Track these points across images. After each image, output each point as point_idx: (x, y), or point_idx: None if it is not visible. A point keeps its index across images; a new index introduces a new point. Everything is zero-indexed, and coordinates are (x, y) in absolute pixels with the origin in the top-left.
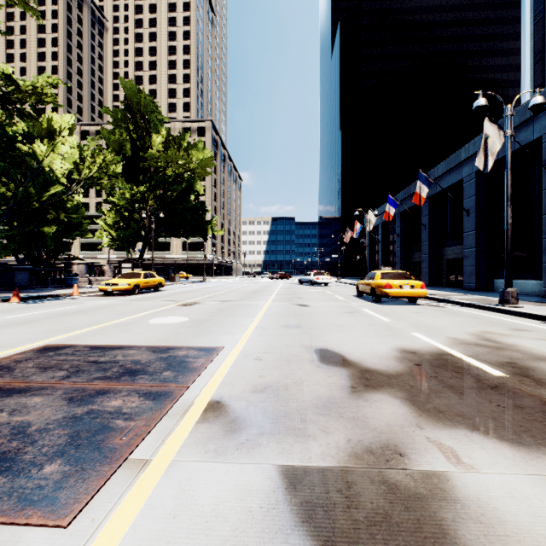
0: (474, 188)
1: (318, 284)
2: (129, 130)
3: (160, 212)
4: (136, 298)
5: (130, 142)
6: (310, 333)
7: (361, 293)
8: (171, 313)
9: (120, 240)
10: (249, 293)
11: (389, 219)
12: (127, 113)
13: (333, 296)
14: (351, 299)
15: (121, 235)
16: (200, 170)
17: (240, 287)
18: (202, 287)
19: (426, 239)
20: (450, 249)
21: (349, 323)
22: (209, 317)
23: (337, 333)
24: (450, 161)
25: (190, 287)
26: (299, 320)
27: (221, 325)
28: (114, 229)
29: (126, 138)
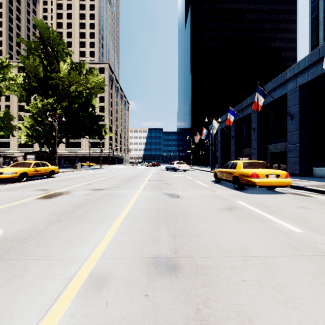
0: (298, 99)
1: (179, 170)
2: (41, 58)
3: (63, 116)
4: (15, 186)
5: (43, 67)
6: (213, 317)
7: (219, 180)
8: (1, 216)
9: (35, 138)
10: (126, 178)
11: (230, 124)
12: (40, 44)
13: (195, 182)
14: (212, 185)
15: (35, 134)
16: (95, 89)
17: (122, 173)
18: (93, 173)
19: (255, 138)
20: (274, 145)
21: (256, 245)
22: (40, 229)
23: (282, 321)
24: (276, 81)
25: (83, 173)
26: (174, 234)
27: (26, 265)
28: (31, 130)
29: (39, 63)
